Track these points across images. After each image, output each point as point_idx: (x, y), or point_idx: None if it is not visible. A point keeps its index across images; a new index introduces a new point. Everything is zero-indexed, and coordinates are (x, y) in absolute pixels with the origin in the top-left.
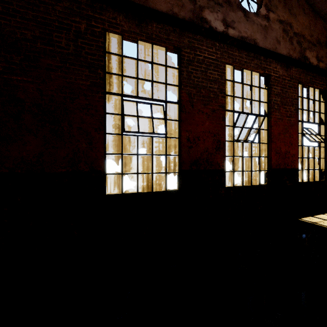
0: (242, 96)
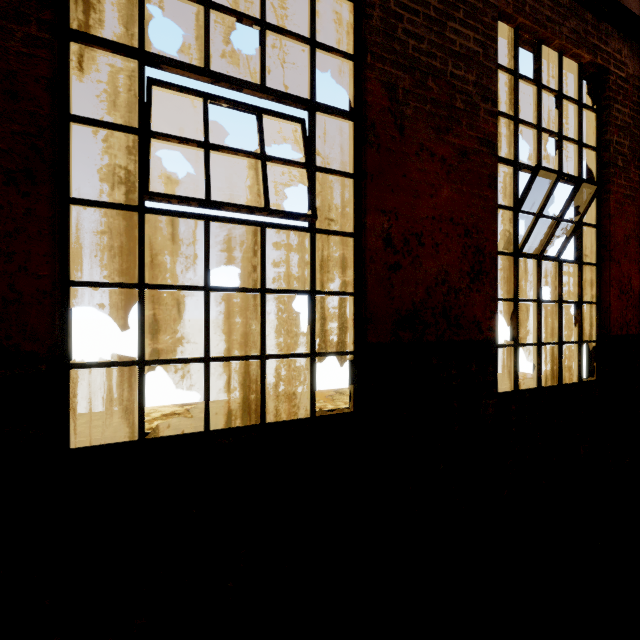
0: (539, 123)
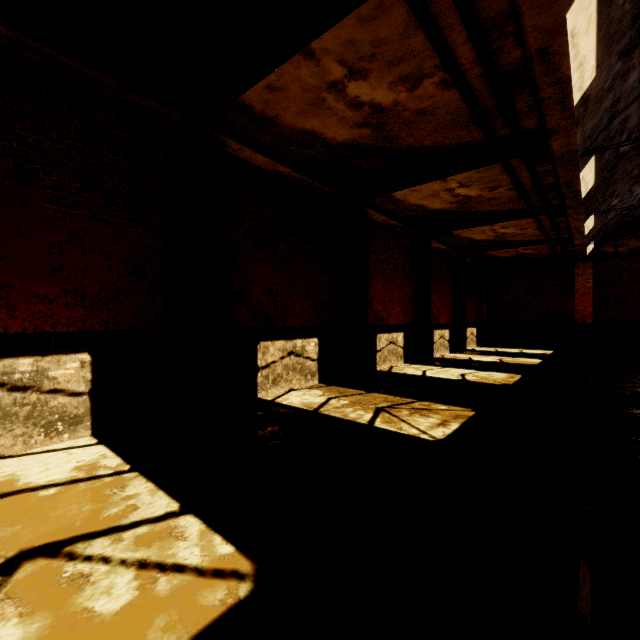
0: None
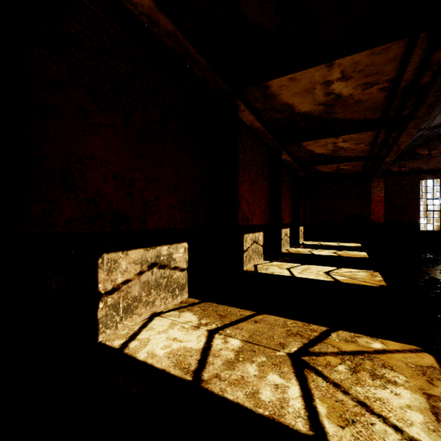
0: None
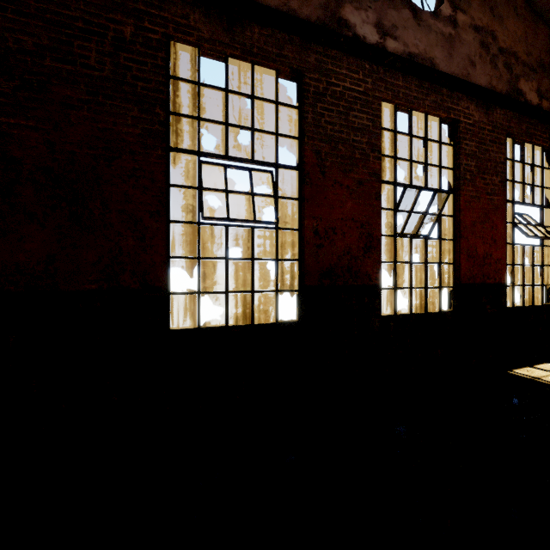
0: (411, 158)
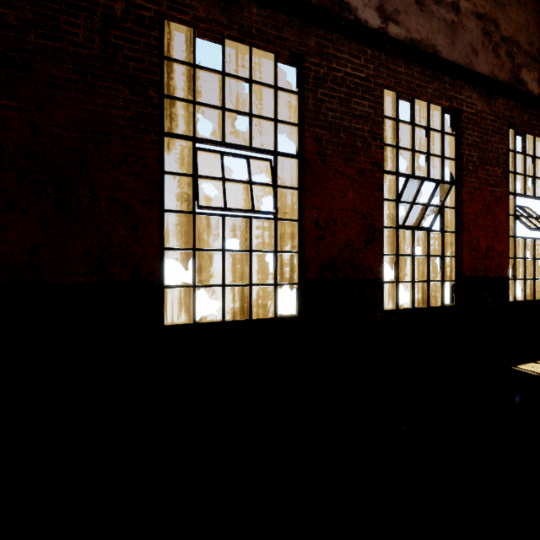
0: (413, 147)
